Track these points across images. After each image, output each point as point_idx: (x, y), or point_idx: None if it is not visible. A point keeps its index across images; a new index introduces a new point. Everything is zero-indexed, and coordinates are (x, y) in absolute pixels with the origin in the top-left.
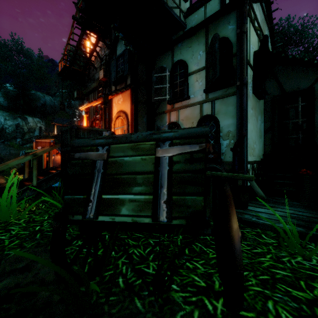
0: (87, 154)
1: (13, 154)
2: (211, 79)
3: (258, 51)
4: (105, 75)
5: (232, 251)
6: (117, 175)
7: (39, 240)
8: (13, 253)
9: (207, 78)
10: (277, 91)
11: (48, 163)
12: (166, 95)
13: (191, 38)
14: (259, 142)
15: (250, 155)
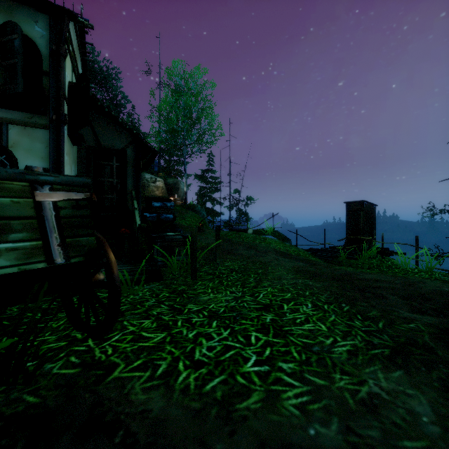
0: None
1: None
2: (3, 87)
3: (75, 86)
4: None
5: (113, 277)
6: None
7: None
8: None
9: None
10: (93, 141)
11: None
12: None
13: None
14: None
15: None
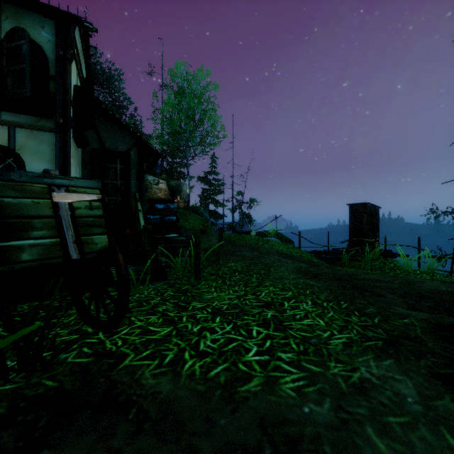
0: None
1: None
2: (11, 91)
3: (80, 89)
4: None
5: (123, 274)
6: None
7: None
8: None
9: (1, 86)
10: (97, 143)
11: None
12: None
13: None
14: None
15: None
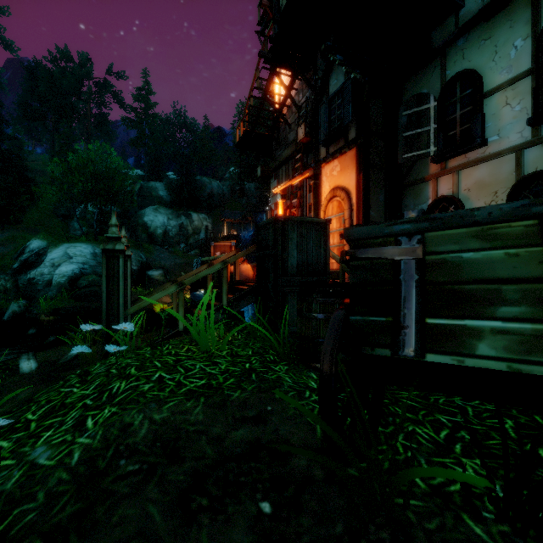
0: (379, 250)
1: (178, 265)
2: None
3: None
4: (308, 133)
5: None
6: (450, 284)
7: (258, 382)
8: (235, 394)
9: (539, 93)
10: None
11: (234, 275)
12: (429, 145)
13: (491, 19)
14: None
15: None
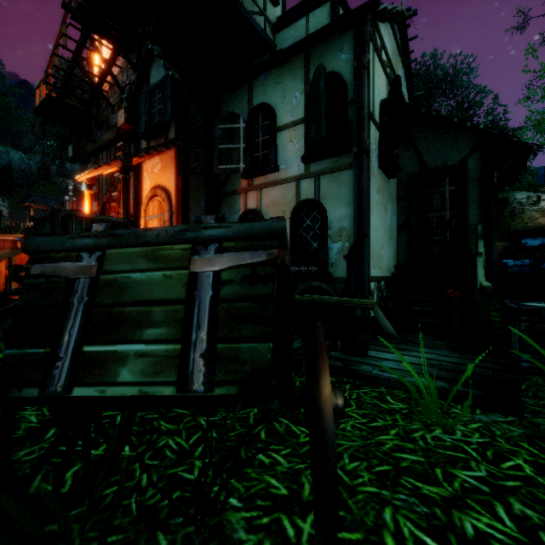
0: (57, 266)
1: None
2: (313, 139)
3: (387, 101)
4: (127, 120)
5: (320, 435)
6: (115, 306)
7: None
8: None
9: (308, 138)
10: (416, 166)
11: (9, 281)
12: (240, 162)
13: (282, 68)
14: (389, 247)
15: (374, 267)
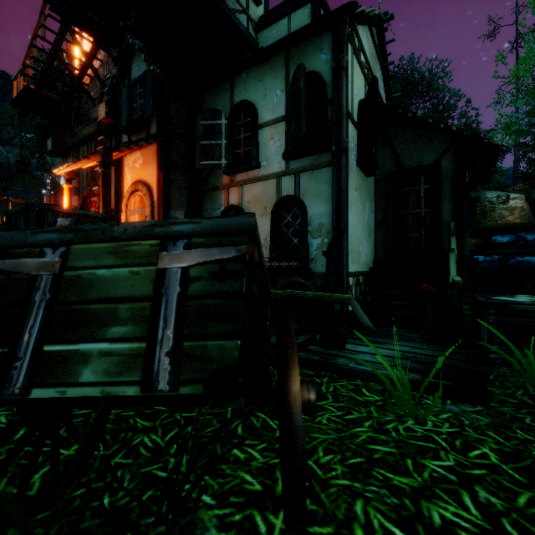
0: (18, 262)
1: None
2: (294, 137)
3: (365, 101)
4: (108, 114)
5: (289, 432)
6: (78, 304)
7: None
8: None
9: (289, 136)
10: (393, 165)
11: None
12: (222, 158)
13: (263, 66)
14: (367, 243)
15: (353, 262)
